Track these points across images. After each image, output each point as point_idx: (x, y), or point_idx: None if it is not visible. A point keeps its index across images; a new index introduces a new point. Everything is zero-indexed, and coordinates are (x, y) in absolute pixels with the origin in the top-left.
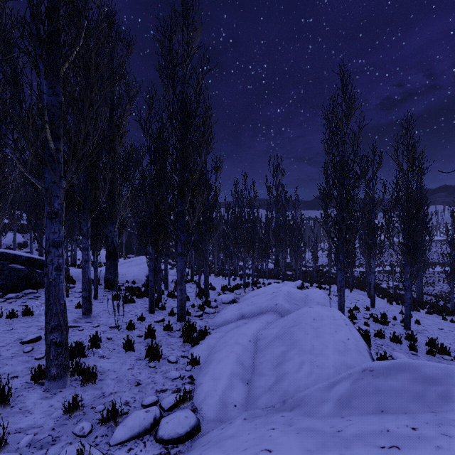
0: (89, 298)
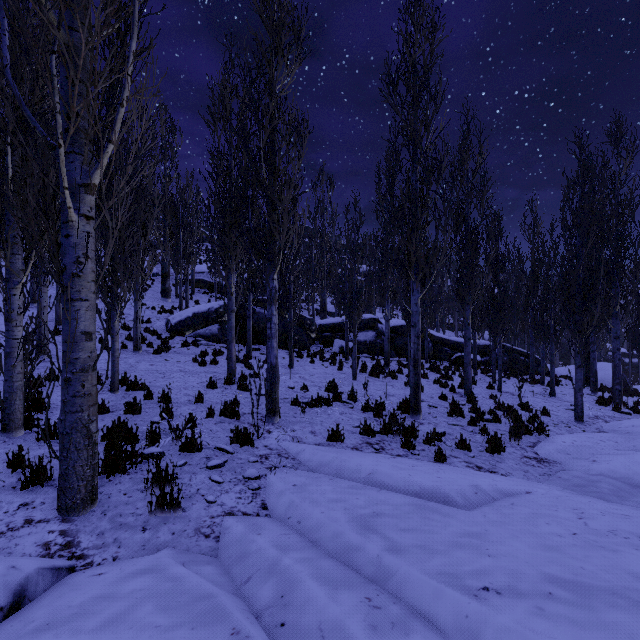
0: (595, 383)
